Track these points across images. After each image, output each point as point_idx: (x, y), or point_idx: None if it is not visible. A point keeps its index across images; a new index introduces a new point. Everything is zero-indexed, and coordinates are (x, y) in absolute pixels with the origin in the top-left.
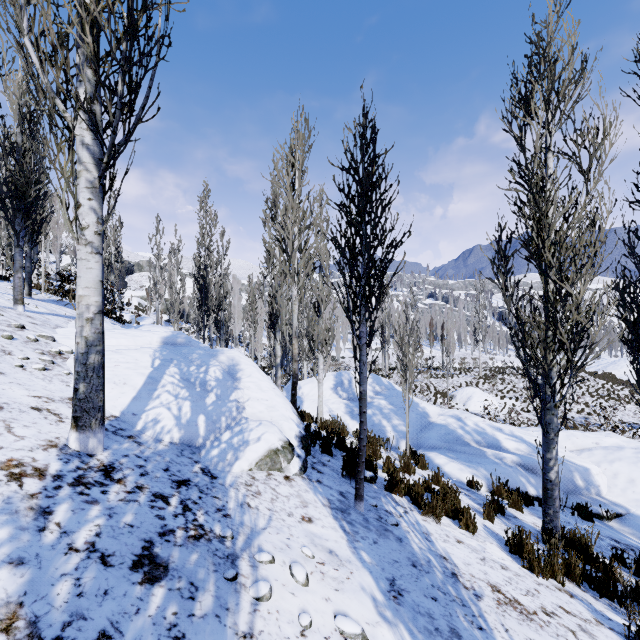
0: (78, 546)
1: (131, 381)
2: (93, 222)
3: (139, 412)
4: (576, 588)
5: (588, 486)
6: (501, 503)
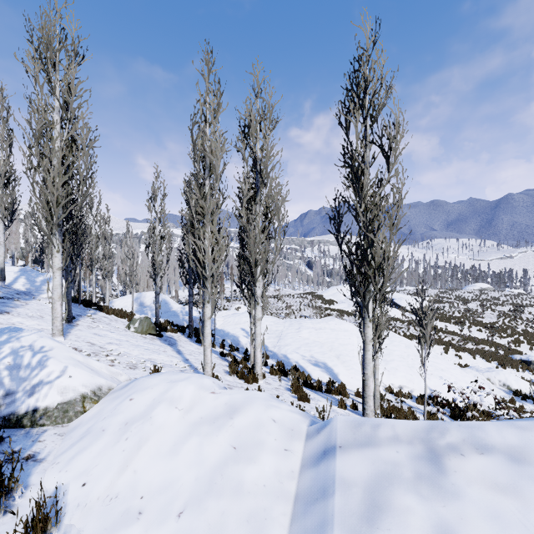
0: (6, 290)
1: (9, 278)
2: (3, 240)
3: (12, 284)
4: None
5: (212, 324)
6: None
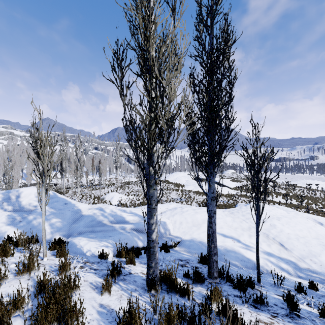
0: None
1: None
2: None
3: None
4: None
5: (166, 231)
6: (119, 269)
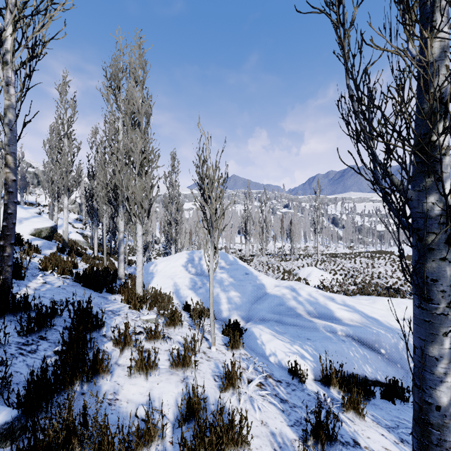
0: None
1: None
2: None
3: None
4: None
5: None
6: (332, 429)
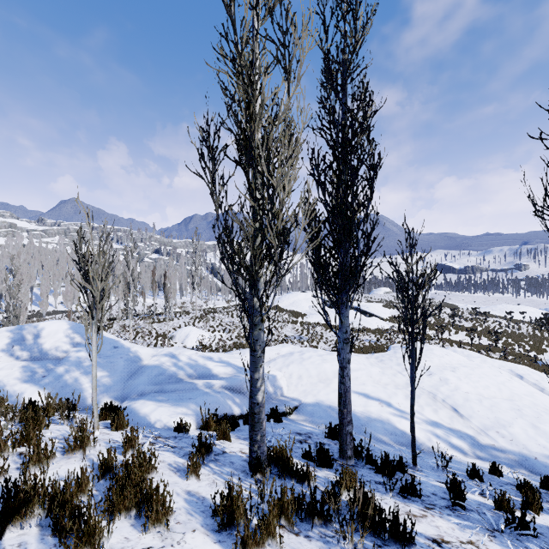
0: None
1: None
2: None
3: None
4: (291, 536)
5: (276, 390)
6: (209, 445)
